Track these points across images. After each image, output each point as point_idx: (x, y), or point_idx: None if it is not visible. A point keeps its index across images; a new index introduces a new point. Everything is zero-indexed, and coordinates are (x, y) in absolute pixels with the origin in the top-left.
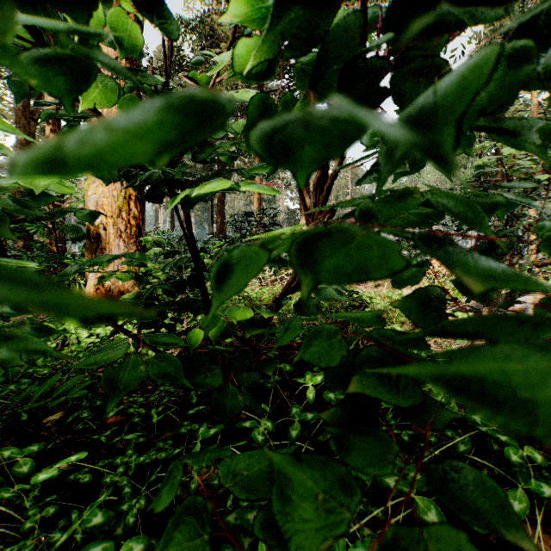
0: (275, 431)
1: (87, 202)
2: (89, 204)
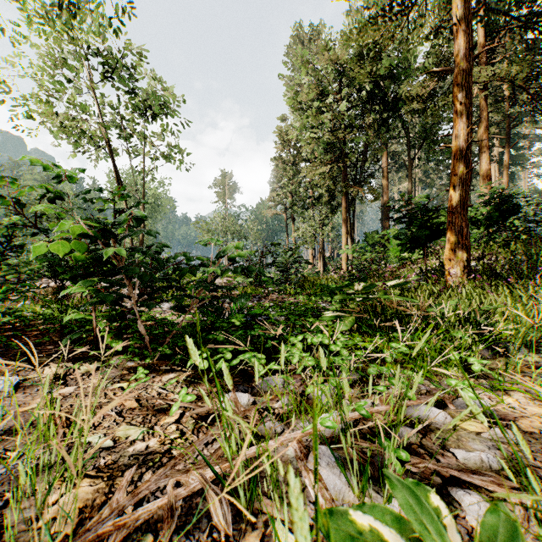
0: None
1: None
2: None
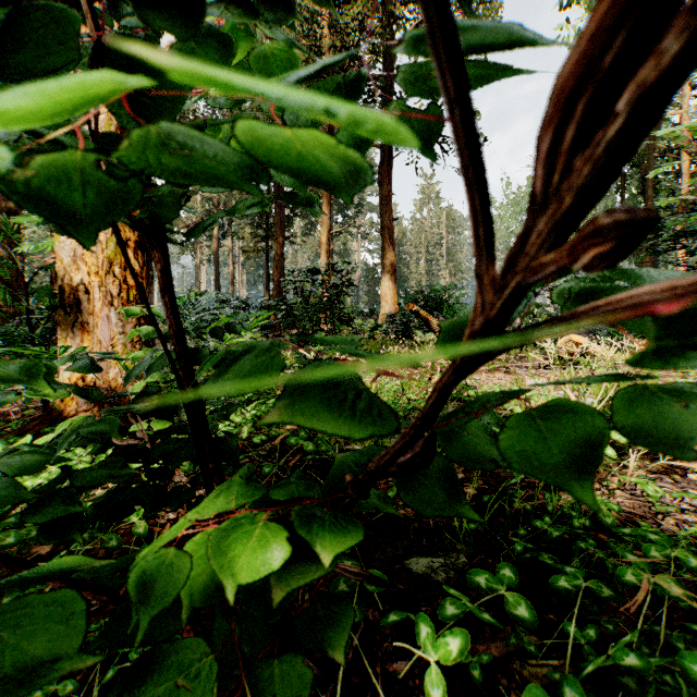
0: None
1: (59, 251)
2: (62, 254)
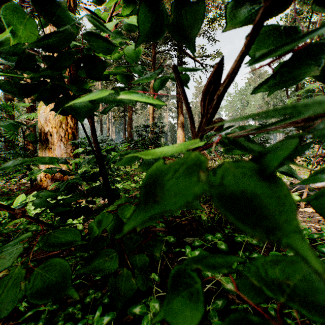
0: (162, 292)
1: (39, 118)
2: (40, 119)
